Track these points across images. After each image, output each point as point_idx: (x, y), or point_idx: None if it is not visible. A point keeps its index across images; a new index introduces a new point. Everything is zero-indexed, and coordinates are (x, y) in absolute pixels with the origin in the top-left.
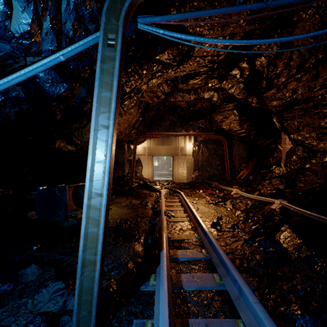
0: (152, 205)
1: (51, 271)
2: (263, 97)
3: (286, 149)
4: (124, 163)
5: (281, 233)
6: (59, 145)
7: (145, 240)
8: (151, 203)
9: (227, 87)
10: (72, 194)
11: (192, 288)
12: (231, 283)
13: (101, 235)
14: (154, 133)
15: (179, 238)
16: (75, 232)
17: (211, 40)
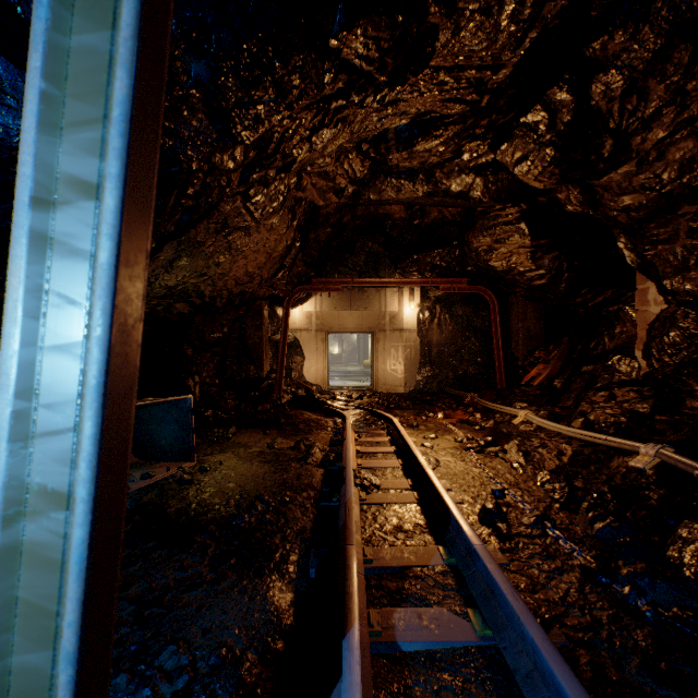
0: (323, 452)
1: None
2: (596, 188)
3: (648, 316)
4: (261, 348)
5: (682, 546)
6: None
7: (300, 566)
8: (321, 446)
9: (511, 159)
10: None
11: None
12: None
13: (66, 688)
14: (330, 280)
15: (397, 563)
16: None
17: None
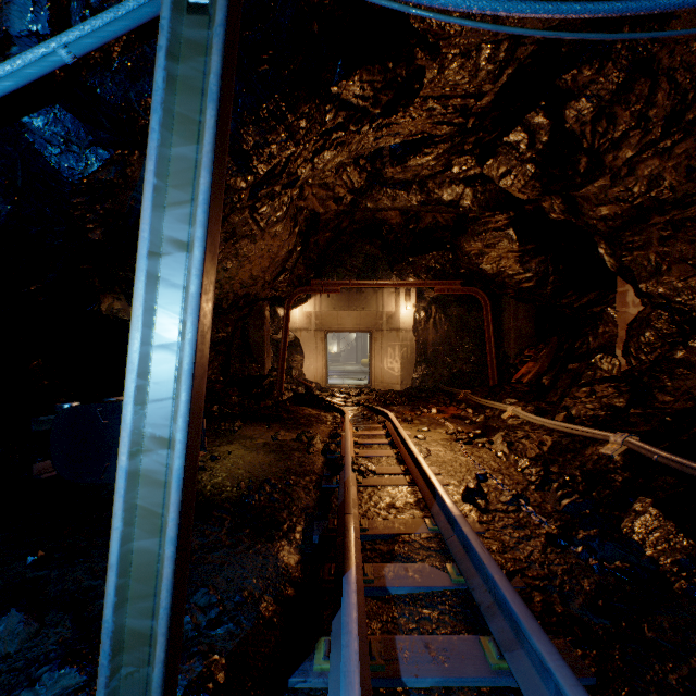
0: (323, 443)
1: (62, 626)
2: (577, 198)
3: (627, 317)
4: (263, 347)
5: (634, 518)
6: (111, 307)
7: (305, 534)
8: (322, 438)
9: (496, 173)
10: None
11: (427, 682)
12: (532, 671)
13: (170, 560)
14: (329, 282)
15: (388, 531)
16: None
17: (486, 2)
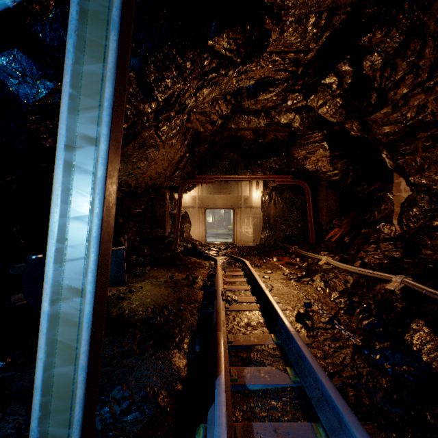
0: (203, 281)
1: (18, 414)
2: (368, 121)
3: (401, 199)
4: (165, 218)
5: (413, 334)
6: None
7: (190, 345)
8: (202, 278)
9: (316, 104)
10: None
11: None
12: None
13: (82, 383)
14: (207, 176)
15: (246, 343)
16: None
17: None
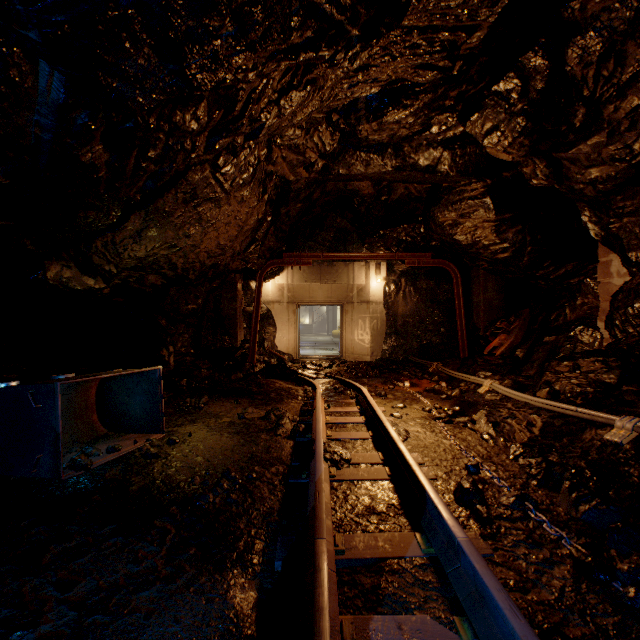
0: (293, 422)
1: None
2: (563, 161)
3: (611, 288)
4: (235, 319)
5: None
6: (59, 275)
7: (266, 556)
8: (292, 416)
9: (481, 130)
10: (95, 398)
11: None
12: None
13: None
14: (301, 254)
15: (371, 554)
16: (65, 524)
17: None
